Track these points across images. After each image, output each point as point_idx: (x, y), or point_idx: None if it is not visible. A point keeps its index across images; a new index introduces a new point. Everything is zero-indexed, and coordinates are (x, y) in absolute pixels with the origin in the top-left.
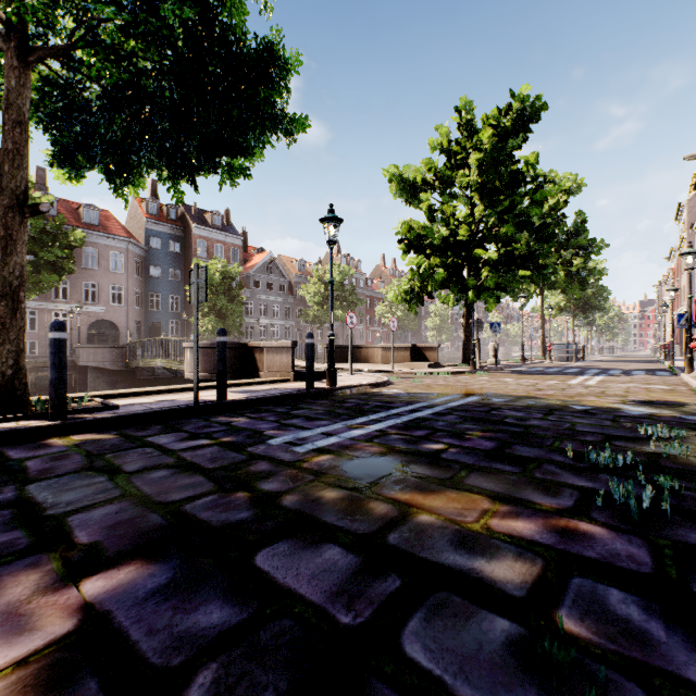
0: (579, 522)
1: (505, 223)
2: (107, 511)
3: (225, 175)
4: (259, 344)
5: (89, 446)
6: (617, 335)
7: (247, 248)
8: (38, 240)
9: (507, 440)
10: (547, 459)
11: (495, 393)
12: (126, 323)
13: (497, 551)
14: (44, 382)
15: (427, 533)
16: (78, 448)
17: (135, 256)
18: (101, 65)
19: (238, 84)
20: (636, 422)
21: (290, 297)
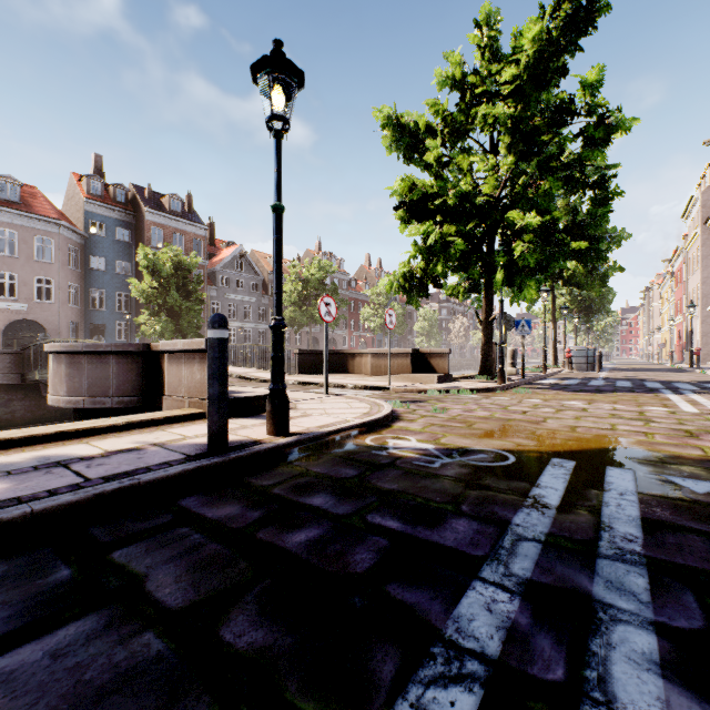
0: None
1: (547, 177)
2: None
3: None
4: None
5: None
6: (610, 341)
7: (215, 241)
8: None
9: None
10: None
11: (628, 448)
12: (57, 324)
13: None
14: None
15: None
16: None
17: (70, 242)
18: None
19: None
20: None
21: (264, 297)
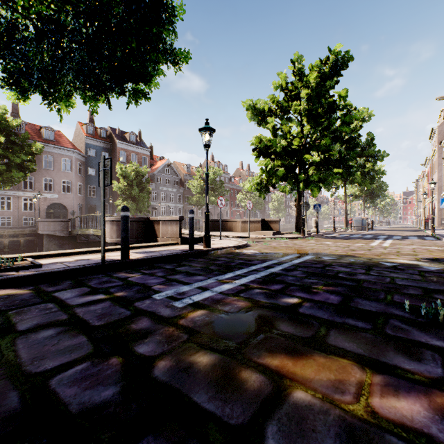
0: None
1: (324, 137)
2: None
3: (131, 97)
4: (157, 218)
5: (1, 301)
6: (390, 213)
7: (153, 157)
8: (10, 149)
9: (348, 294)
10: (389, 313)
11: (323, 252)
12: (72, 205)
13: None
14: (14, 244)
15: (309, 423)
16: None
17: (78, 161)
18: None
19: (137, 23)
20: (439, 276)
21: (181, 188)
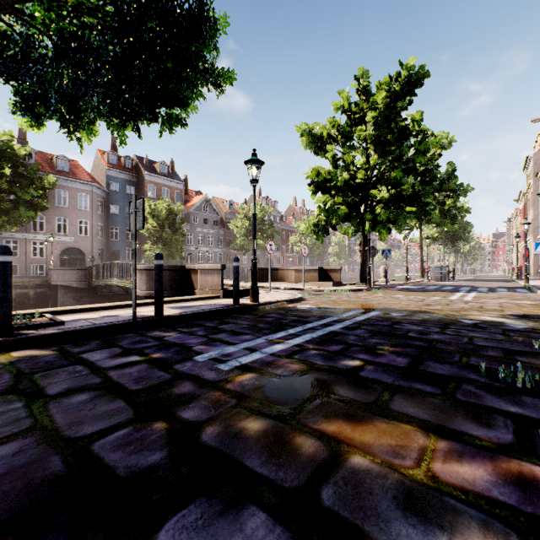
0: (532, 466)
1: (395, 169)
2: (4, 452)
3: (164, 124)
4: (194, 266)
5: (23, 363)
6: (476, 260)
7: (188, 191)
8: (18, 183)
9: (417, 356)
10: (462, 377)
11: (392, 308)
12: (91, 250)
13: (456, 519)
14: (22, 297)
15: (366, 486)
16: (12, 366)
17: (98, 197)
18: (46, 15)
19: (173, 40)
20: (525, 336)
21: (222, 230)
